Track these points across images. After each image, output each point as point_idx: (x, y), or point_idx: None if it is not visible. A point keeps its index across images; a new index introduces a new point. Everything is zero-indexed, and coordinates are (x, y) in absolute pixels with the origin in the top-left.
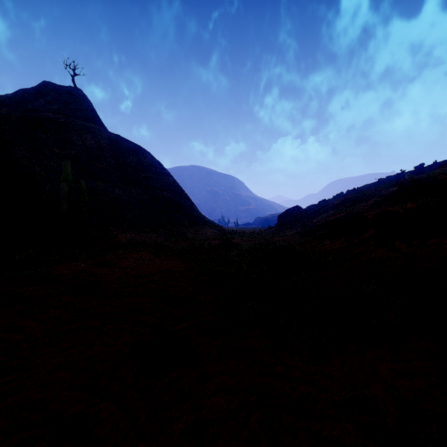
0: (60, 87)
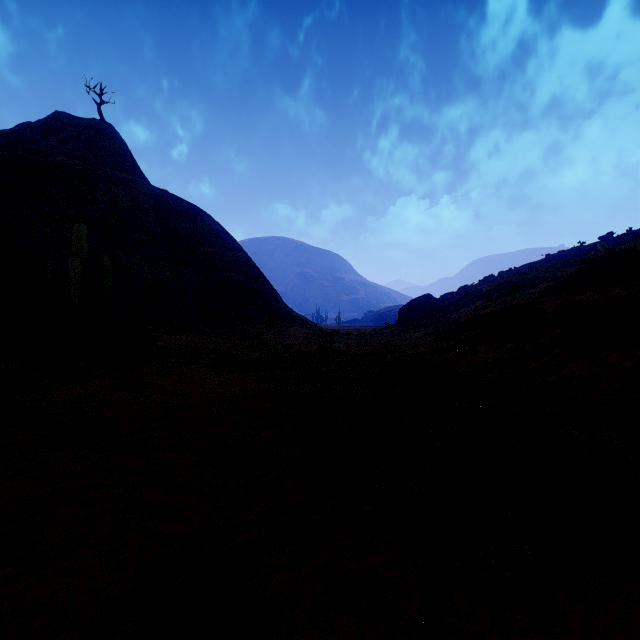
0: (80, 120)
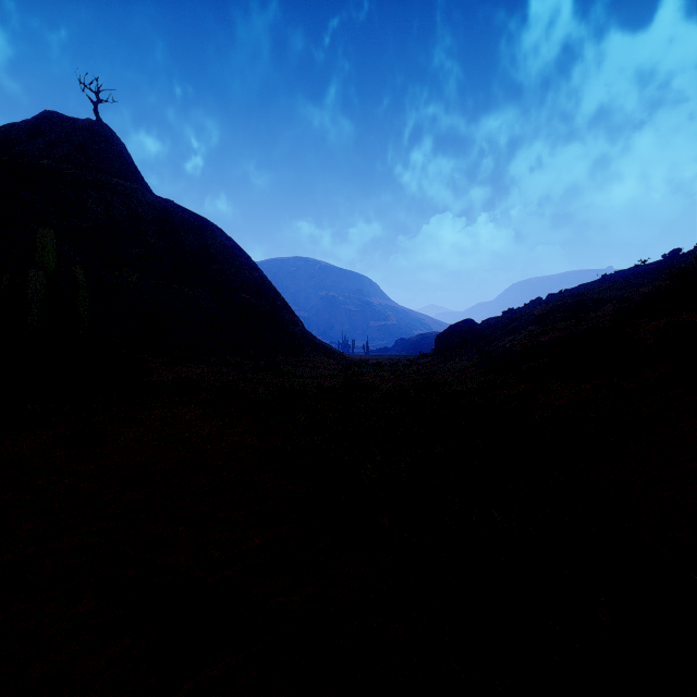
0: (73, 121)
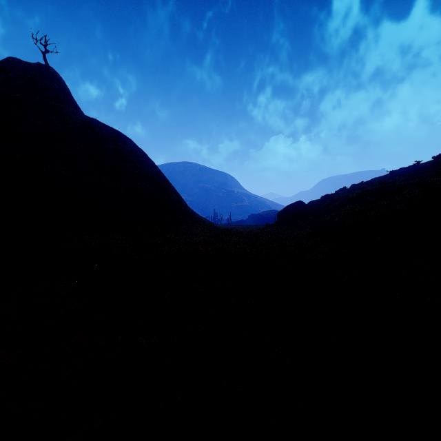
0: (27, 64)
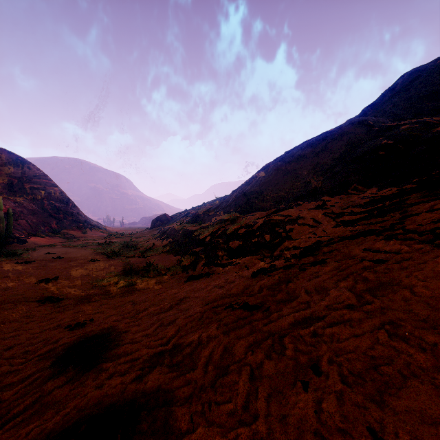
0: None
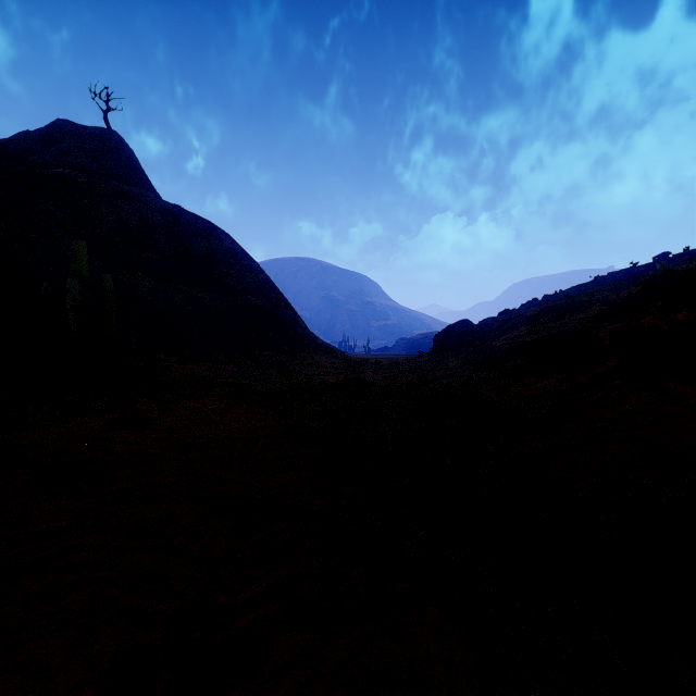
0: (84, 129)
